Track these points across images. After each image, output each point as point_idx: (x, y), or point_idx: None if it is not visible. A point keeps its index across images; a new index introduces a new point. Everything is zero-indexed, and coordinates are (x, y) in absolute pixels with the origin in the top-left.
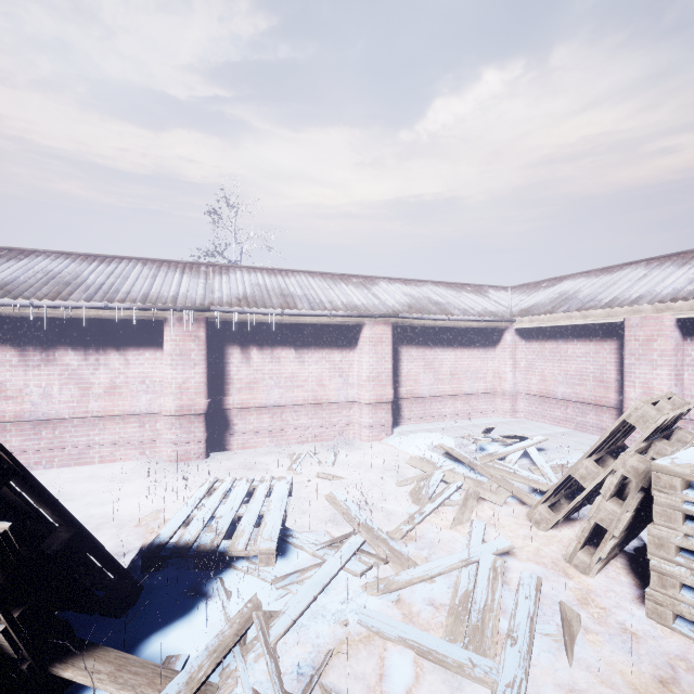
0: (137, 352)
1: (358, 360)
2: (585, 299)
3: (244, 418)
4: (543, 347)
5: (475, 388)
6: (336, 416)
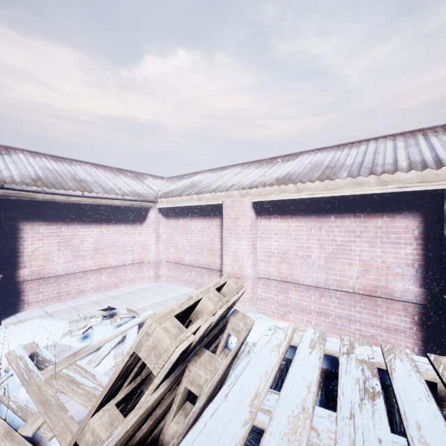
0: None
1: None
2: (203, 186)
3: None
4: (177, 223)
5: (122, 260)
6: None
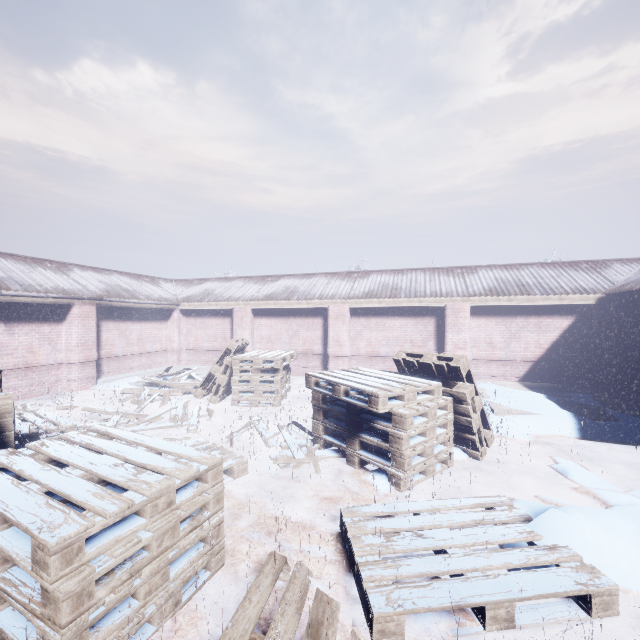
0: None
1: (67, 331)
2: (217, 295)
3: None
4: (197, 321)
5: (155, 348)
6: (46, 376)
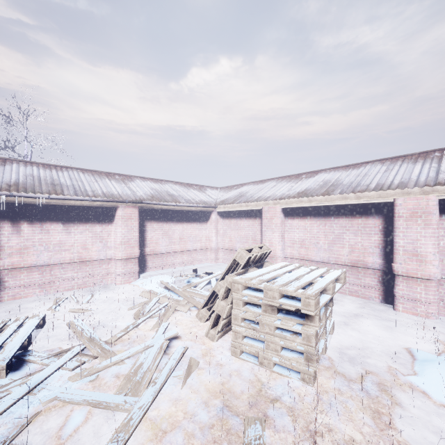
0: None
1: (114, 231)
2: (248, 196)
3: (15, 275)
4: (231, 222)
5: (195, 247)
6: (98, 269)
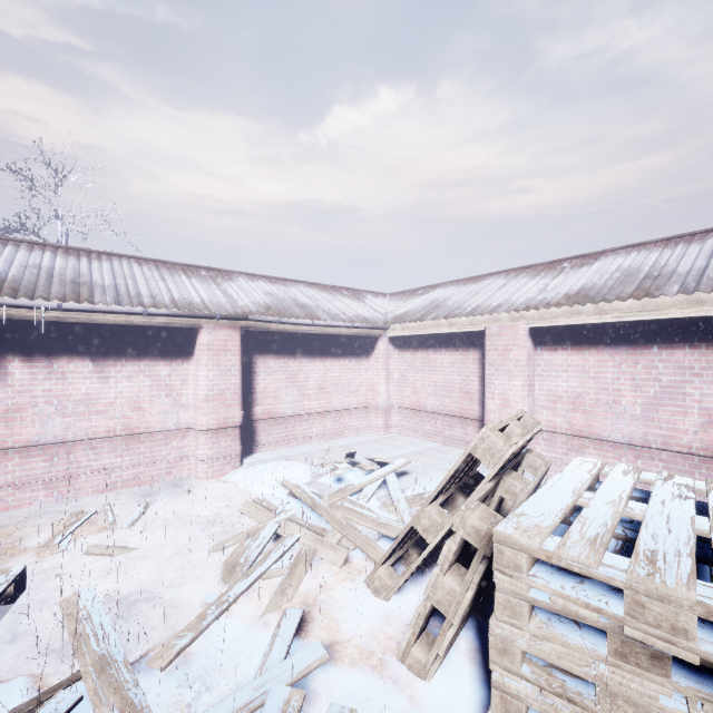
0: None
1: (194, 374)
2: (452, 307)
3: None
4: (415, 357)
5: (347, 403)
6: (162, 450)
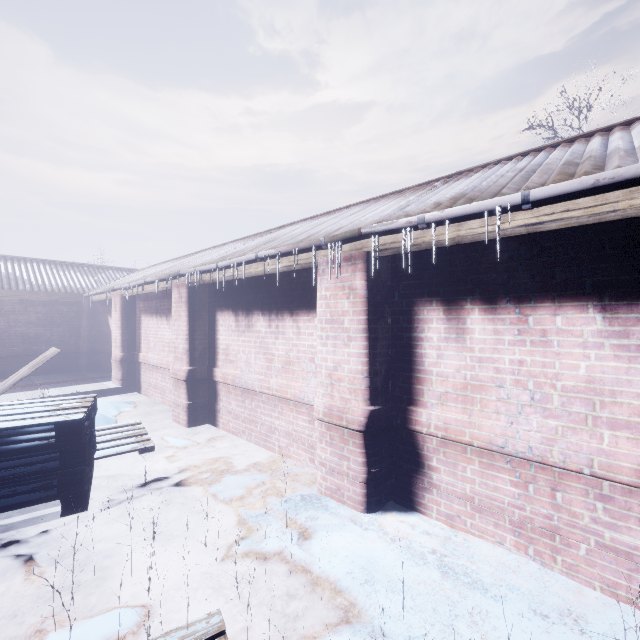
0: (307, 318)
1: None
2: None
3: (451, 461)
4: None
5: None
6: None
